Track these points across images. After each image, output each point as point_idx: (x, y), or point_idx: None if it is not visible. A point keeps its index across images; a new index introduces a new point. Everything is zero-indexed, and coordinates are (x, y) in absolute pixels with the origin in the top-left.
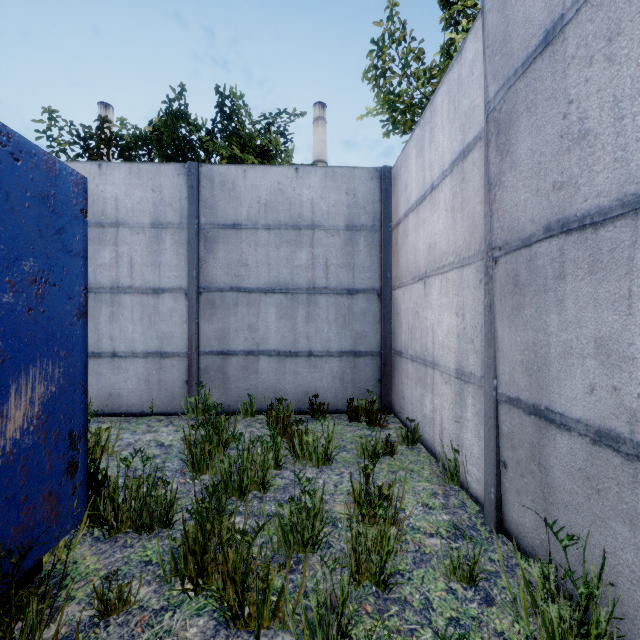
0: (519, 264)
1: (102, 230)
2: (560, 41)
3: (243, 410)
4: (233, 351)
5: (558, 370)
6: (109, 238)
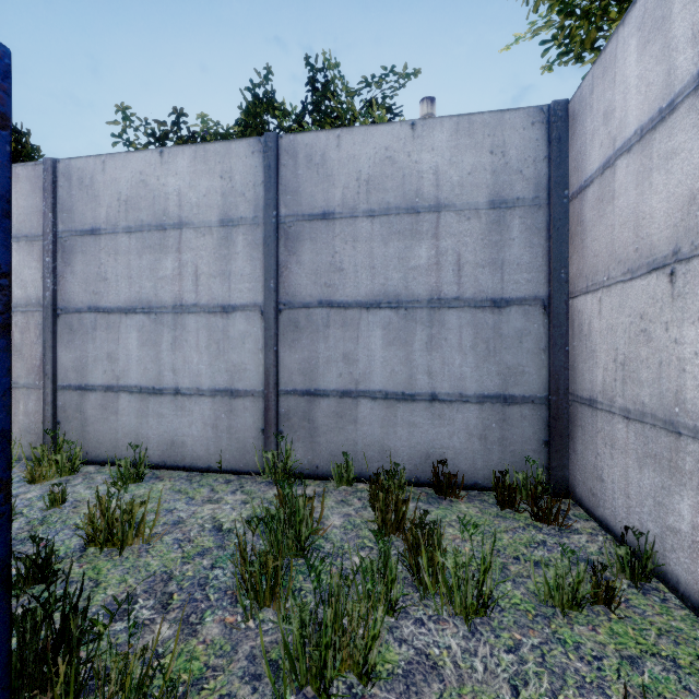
0: None
1: (163, 234)
2: None
3: (336, 475)
4: (323, 391)
5: None
6: (171, 243)
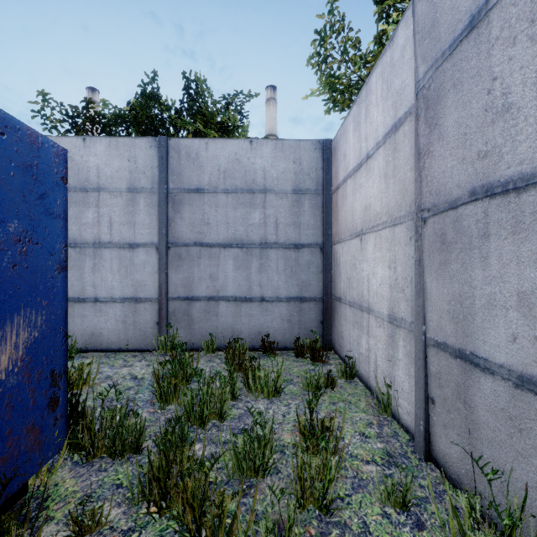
0: (446, 224)
1: (86, 194)
2: (485, 24)
3: (205, 347)
4: (197, 297)
5: (482, 319)
6: (92, 201)
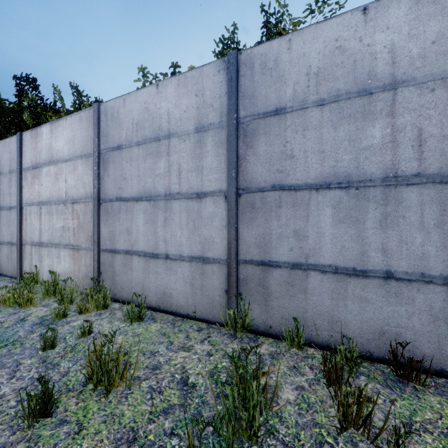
0: None
1: (158, 143)
2: None
3: (287, 337)
4: (275, 262)
5: None
6: (163, 150)
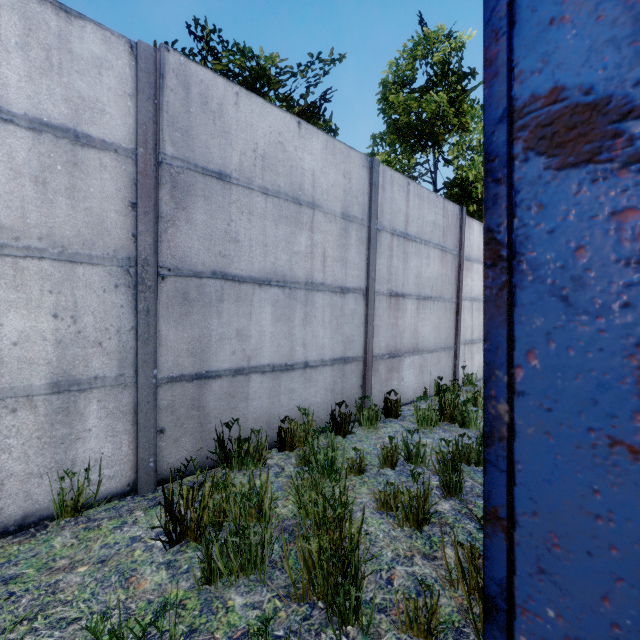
0: (191, 286)
1: None
2: (229, 187)
3: None
4: None
5: (217, 348)
6: None
